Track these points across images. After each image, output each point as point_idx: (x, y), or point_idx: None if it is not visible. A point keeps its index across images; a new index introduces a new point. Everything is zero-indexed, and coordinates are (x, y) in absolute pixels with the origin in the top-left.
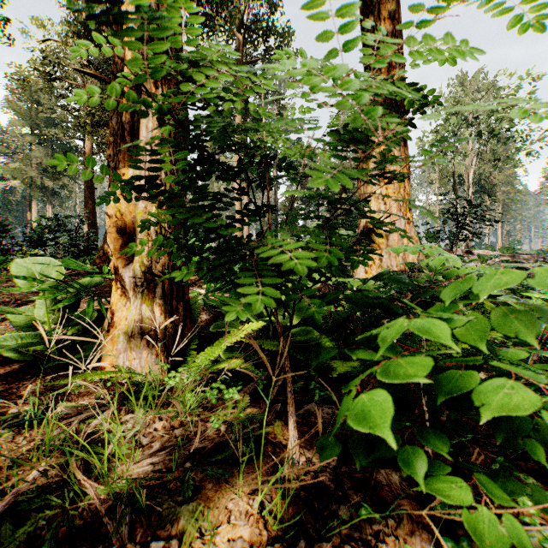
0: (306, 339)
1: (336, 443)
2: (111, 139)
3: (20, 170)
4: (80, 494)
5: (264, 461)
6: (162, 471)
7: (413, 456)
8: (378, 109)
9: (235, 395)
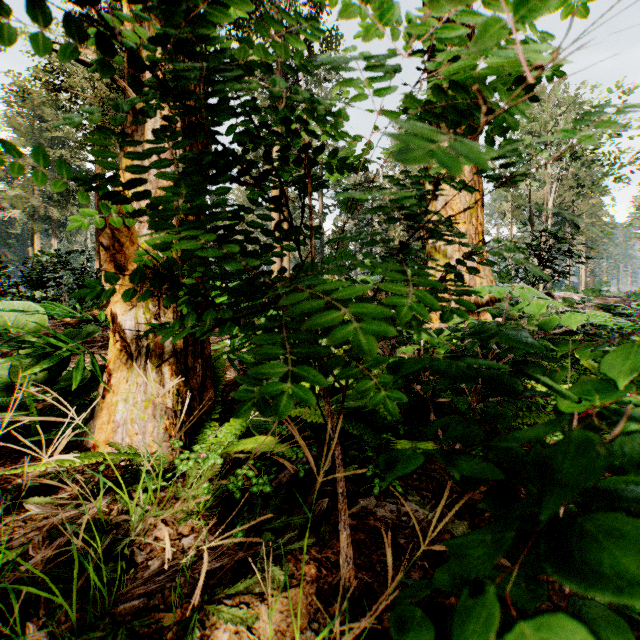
0: (361, 407)
1: (425, 620)
2: None
3: (20, 198)
4: None
5: (304, 592)
6: (158, 608)
7: None
8: None
9: (266, 487)
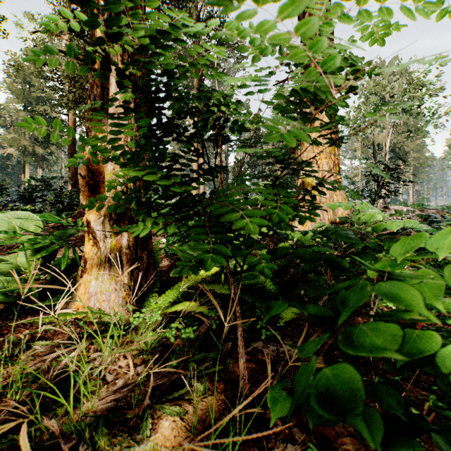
0: (254, 283)
1: (288, 397)
2: (89, 114)
3: (15, 140)
4: (47, 432)
5: (216, 398)
6: (124, 407)
7: (368, 419)
8: (339, 55)
9: (191, 334)
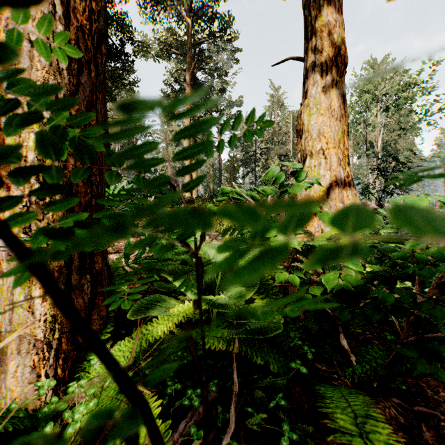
0: (264, 327)
1: None
2: None
3: None
4: None
5: None
6: None
7: None
8: None
9: None
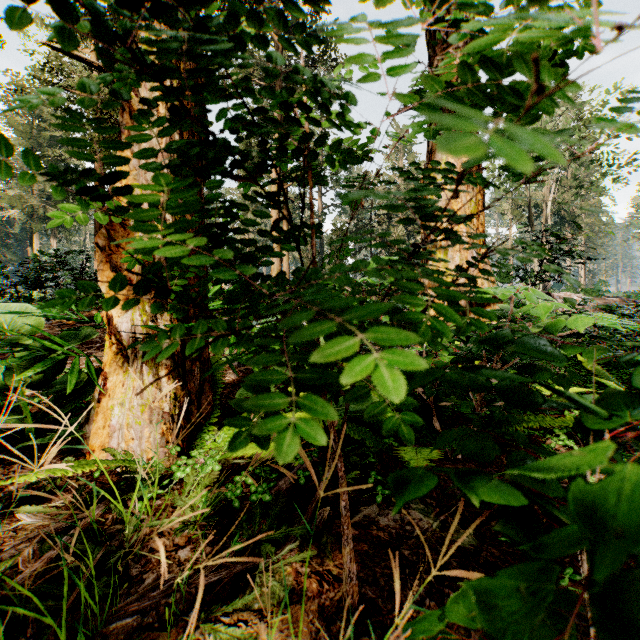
0: (362, 410)
1: None
2: None
3: (19, 198)
4: None
5: (305, 608)
6: (153, 626)
7: None
8: None
9: (265, 495)
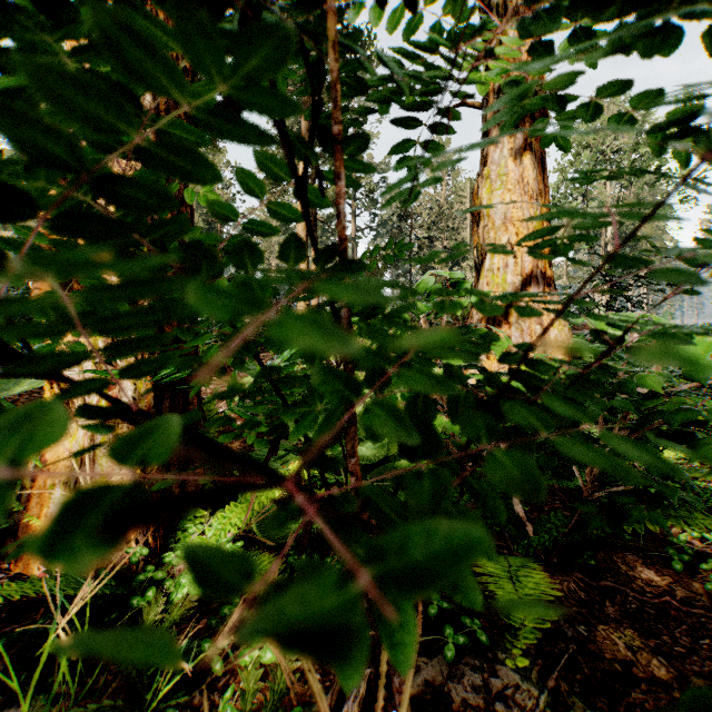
0: None
1: None
2: None
3: None
4: None
5: None
6: None
7: None
8: None
9: (265, 651)
